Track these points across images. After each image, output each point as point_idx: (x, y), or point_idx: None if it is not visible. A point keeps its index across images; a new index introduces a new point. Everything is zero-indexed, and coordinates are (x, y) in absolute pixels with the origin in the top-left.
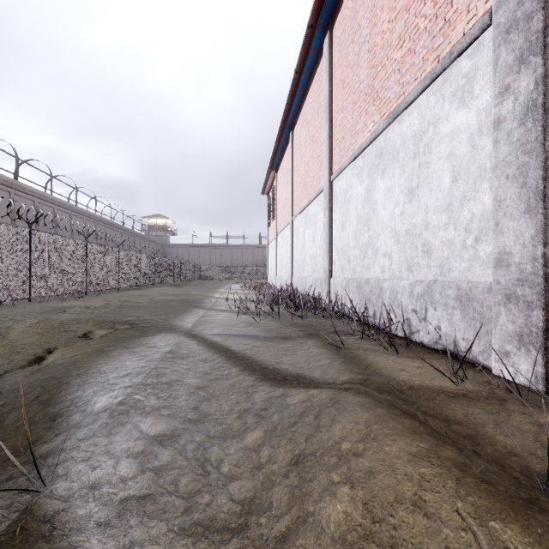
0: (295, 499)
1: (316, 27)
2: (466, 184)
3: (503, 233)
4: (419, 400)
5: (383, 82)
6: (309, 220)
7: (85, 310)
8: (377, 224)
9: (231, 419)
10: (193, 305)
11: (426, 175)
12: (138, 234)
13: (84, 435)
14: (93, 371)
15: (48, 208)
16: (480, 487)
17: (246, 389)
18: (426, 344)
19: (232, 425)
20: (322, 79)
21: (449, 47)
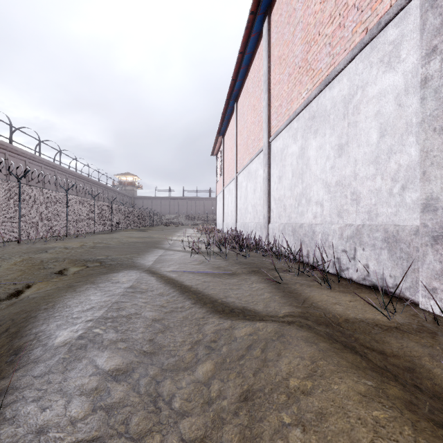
0: (246, 441)
1: (257, 13)
2: (392, 138)
3: (430, 181)
4: (355, 332)
5: (315, 55)
6: (250, 176)
7: (63, 251)
8: (309, 177)
9: (183, 351)
10: (154, 246)
11: (355, 132)
12: (111, 188)
13: (40, 371)
14: (60, 306)
15: (37, 167)
16: (438, 434)
17: (198, 321)
18: (355, 280)
19: (185, 357)
20: (262, 57)
21: (376, 19)
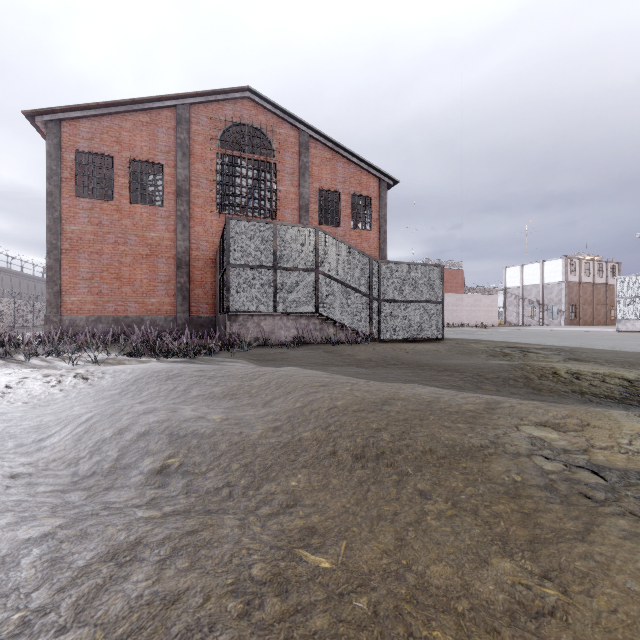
0: None
1: None
2: None
3: None
4: None
5: None
6: None
7: None
8: None
9: None
10: None
11: None
12: (39, 279)
13: None
14: None
15: None
16: None
17: None
18: None
19: None
20: None
21: None
